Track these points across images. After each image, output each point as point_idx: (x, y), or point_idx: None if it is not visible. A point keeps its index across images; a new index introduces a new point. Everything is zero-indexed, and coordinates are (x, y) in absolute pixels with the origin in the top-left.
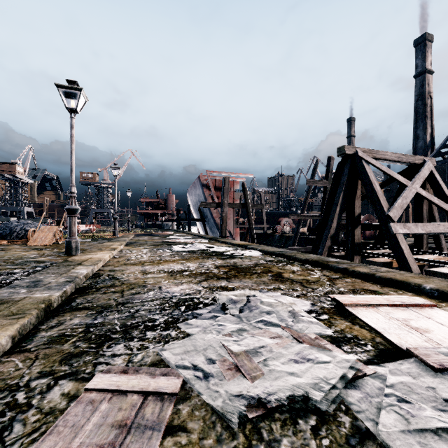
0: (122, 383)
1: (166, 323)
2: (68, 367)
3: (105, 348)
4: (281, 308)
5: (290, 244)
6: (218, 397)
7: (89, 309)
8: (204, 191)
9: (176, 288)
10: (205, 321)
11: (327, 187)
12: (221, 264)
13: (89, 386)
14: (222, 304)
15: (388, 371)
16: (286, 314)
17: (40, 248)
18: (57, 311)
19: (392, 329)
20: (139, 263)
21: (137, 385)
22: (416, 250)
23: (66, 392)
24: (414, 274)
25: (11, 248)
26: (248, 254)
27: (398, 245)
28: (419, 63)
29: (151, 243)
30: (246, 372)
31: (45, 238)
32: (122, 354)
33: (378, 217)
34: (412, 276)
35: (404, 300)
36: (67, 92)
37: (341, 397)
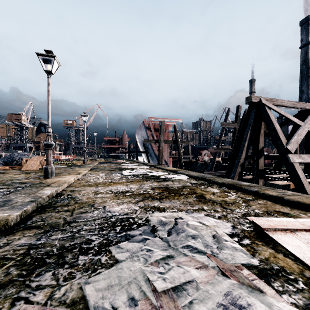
0: None
1: (100, 246)
2: None
3: (33, 276)
4: (206, 232)
5: (209, 169)
6: None
7: (39, 228)
8: (147, 132)
9: (117, 208)
10: (135, 244)
11: (236, 128)
12: (156, 186)
13: None
14: (152, 226)
15: None
16: (211, 239)
17: (29, 172)
18: (11, 230)
19: None
20: (94, 185)
21: None
22: (307, 175)
23: None
24: None
25: (9, 172)
26: (177, 178)
27: (295, 171)
28: (304, 37)
29: (108, 169)
30: None
31: (34, 165)
32: (47, 286)
33: (278, 149)
34: None
35: None
36: (45, 59)
37: None
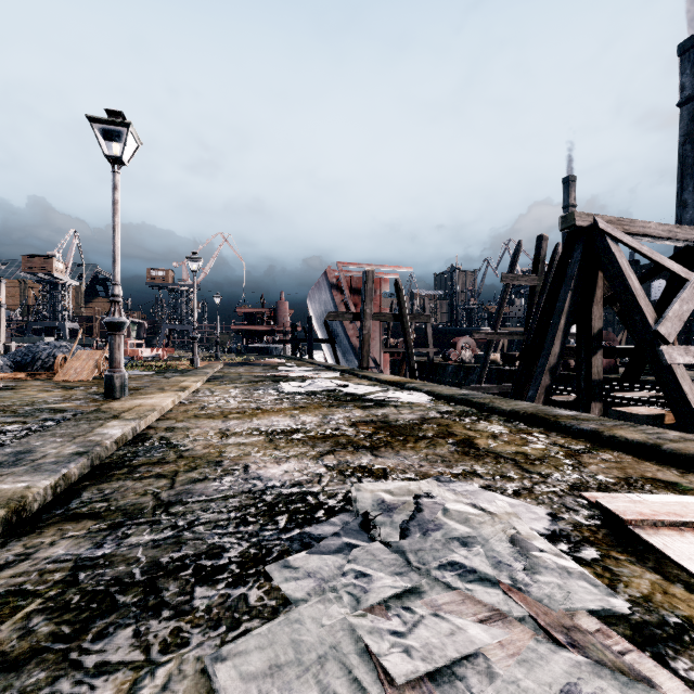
0: None
1: (243, 563)
2: None
3: (88, 640)
4: (492, 530)
5: (473, 380)
6: None
7: (98, 518)
8: (334, 295)
9: (275, 469)
10: (326, 559)
11: (537, 286)
12: (361, 419)
13: None
14: (363, 515)
15: None
16: (506, 549)
17: (71, 385)
18: (33, 522)
19: None
20: (220, 415)
21: None
22: None
23: None
24: None
25: (27, 386)
26: (406, 399)
27: (677, 385)
28: (687, 82)
29: (247, 379)
30: None
31: (81, 369)
32: (121, 666)
33: (637, 335)
34: None
35: None
36: (107, 130)
37: None
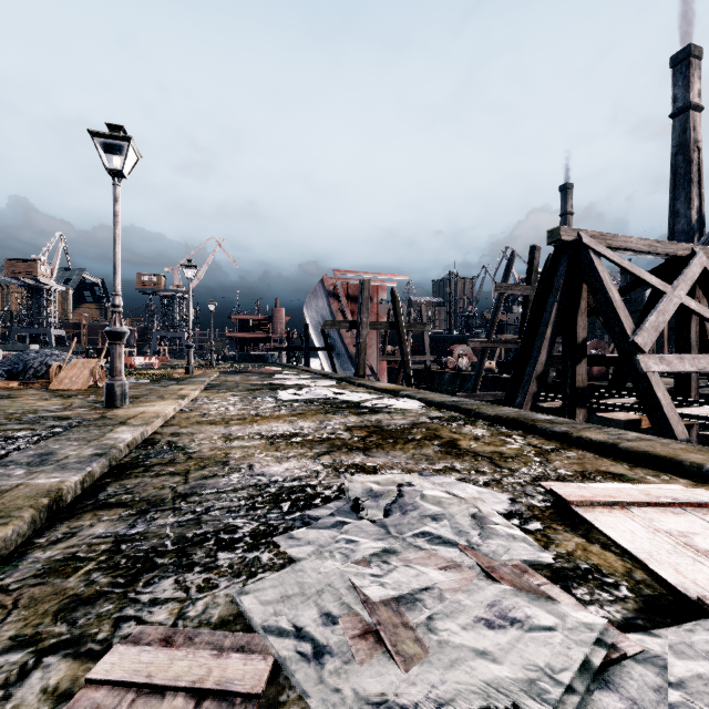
0: (157, 669)
1: (255, 536)
2: (68, 626)
3: (140, 586)
4: (458, 509)
5: (469, 388)
6: (339, 705)
7: (126, 506)
8: (331, 303)
9: (277, 467)
10: (323, 533)
11: (530, 295)
12: (356, 424)
13: (95, 673)
14: (354, 500)
15: (669, 647)
16: (467, 521)
17: (68, 394)
18: (70, 510)
19: (662, 553)
20: (221, 421)
21: (186, 673)
22: (680, 399)
23: (53, 684)
24: (686, 445)
25: (22, 395)
26: (400, 406)
27: (651, 391)
28: (679, 94)
29: (244, 387)
30: (393, 647)
31: (76, 378)
32: (169, 600)
33: (616, 345)
34: (684, 449)
35: (677, 495)
36: (108, 143)
37: (581, 708)
